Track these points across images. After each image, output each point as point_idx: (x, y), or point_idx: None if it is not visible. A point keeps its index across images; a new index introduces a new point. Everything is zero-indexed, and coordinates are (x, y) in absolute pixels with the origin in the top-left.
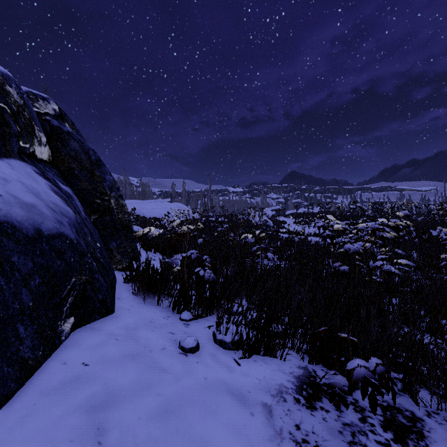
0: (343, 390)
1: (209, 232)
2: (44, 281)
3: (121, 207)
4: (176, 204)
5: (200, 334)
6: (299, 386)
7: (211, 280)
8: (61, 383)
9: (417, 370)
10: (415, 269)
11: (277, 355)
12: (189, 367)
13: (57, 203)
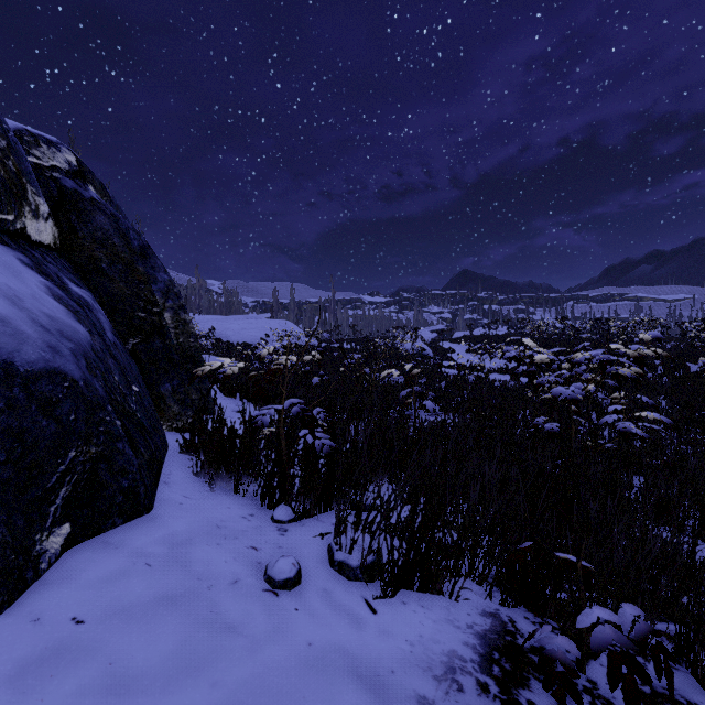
0: (571, 668)
1: (332, 366)
2: (11, 458)
3: (184, 324)
4: (279, 323)
5: (306, 550)
6: (487, 655)
7: (327, 451)
8: (20, 665)
9: (704, 624)
10: (666, 426)
11: (444, 588)
12: (280, 620)
13: (56, 316)
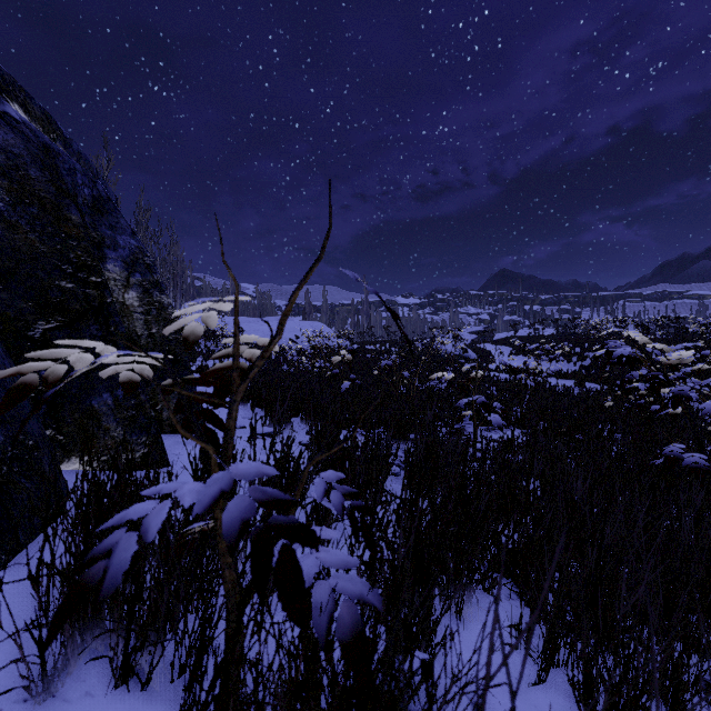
0: None
1: (365, 369)
2: None
3: (159, 309)
4: (310, 324)
5: None
6: None
7: (347, 627)
8: None
9: None
10: None
11: None
12: None
13: None
